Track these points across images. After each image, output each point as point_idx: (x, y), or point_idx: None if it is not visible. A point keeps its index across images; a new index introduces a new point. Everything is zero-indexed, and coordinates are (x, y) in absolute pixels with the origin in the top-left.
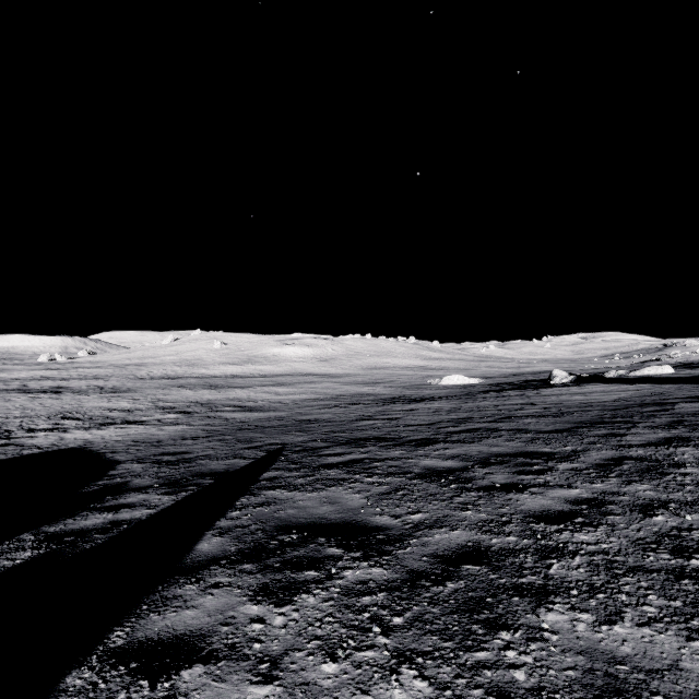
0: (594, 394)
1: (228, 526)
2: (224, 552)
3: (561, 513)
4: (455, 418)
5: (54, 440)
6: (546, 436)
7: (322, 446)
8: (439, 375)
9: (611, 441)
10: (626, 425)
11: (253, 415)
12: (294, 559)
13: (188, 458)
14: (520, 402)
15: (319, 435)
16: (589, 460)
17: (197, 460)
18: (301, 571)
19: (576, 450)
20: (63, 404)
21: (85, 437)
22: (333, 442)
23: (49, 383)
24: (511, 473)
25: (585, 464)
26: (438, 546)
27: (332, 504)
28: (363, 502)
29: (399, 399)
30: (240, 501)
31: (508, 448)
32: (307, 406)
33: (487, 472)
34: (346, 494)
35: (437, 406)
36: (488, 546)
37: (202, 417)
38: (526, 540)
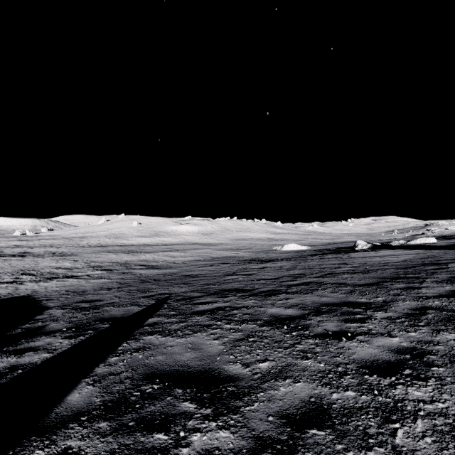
0: (387, 257)
1: (103, 374)
2: (89, 404)
3: (390, 364)
4: (293, 274)
5: (10, 290)
6: (361, 288)
7: (197, 295)
8: (281, 244)
9: (411, 293)
10: (418, 280)
11: (154, 271)
12: (148, 416)
13: (98, 305)
14: (337, 262)
15: (196, 286)
16: (398, 309)
17: (104, 307)
18: (152, 434)
19: (386, 301)
20: (25, 264)
21: (34, 288)
22: (205, 293)
23: (18, 250)
24: (339, 321)
25: (397, 313)
26: (283, 402)
27: (195, 350)
28: (220, 349)
29: (254, 260)
30: (122, 346)
31: (334, 298)
32: (192, 265)
33: (320, 320)
34: (208, 340)
35: (280, 265)
36: (330, 403)
37: (119, 273)
38: (365, 395)
